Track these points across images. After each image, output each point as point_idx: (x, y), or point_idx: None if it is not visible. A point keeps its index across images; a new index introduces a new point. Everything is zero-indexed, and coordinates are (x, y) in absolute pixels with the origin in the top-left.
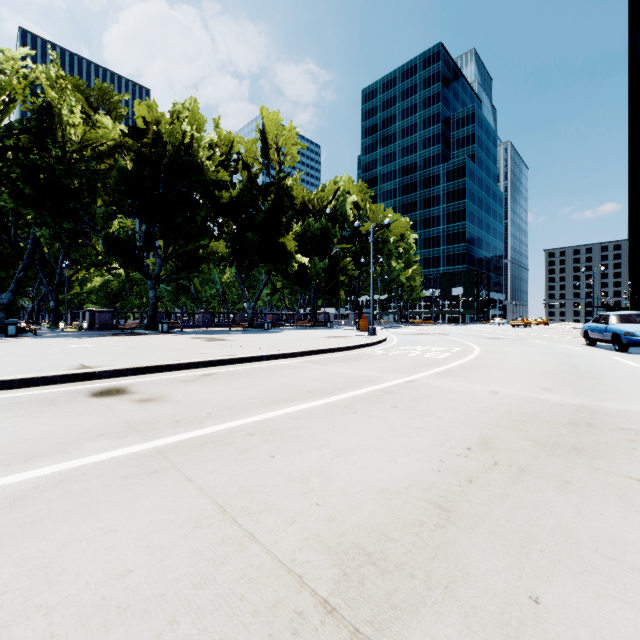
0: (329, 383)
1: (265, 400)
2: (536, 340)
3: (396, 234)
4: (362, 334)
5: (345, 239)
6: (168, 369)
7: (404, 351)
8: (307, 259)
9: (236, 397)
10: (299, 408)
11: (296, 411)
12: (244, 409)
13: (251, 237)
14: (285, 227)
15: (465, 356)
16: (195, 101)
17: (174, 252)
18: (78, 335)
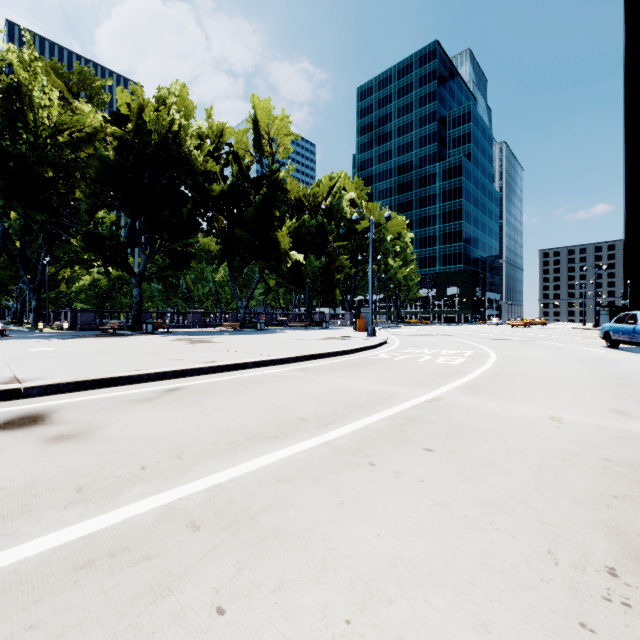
0: (329, 403)
1: (237, 437)
2: (548, 341)
3: (393, 232)
4: (360, 335)
5: (341, 237)
6: (124, 382)
7: (411, 355)
8: (302, 256)
9: (197, 430)
10: (286, 454)
11: (281, 461)
12: (201, 457)
13: (242, 232)
14: (278, 222)
15: (483, 362)
16: (183, 88)
17: (160, 248)
18: (52, 336)
